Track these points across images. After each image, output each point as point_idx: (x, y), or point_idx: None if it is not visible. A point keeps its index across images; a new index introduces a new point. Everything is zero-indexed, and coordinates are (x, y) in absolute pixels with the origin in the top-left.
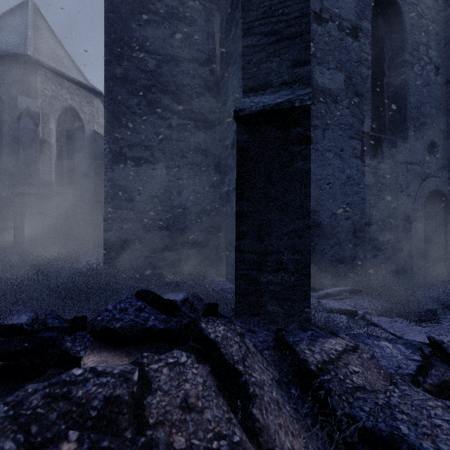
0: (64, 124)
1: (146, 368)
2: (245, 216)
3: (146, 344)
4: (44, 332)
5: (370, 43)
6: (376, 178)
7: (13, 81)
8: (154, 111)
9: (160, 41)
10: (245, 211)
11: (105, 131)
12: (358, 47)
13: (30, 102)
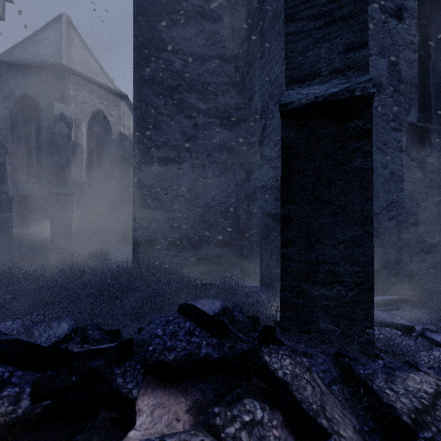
0: (93, 127)
1: (222, 433)
2: (292, 221)
3: (200, 376)
4: (91, 360)
5: (417, 24)
6: (423, 173)
7: (49, 89)
8: (180, 111)
9: (186, 41)
10: (292, 216)
11: (134, 132)
12: (403, 29)
13: (64, 108)
